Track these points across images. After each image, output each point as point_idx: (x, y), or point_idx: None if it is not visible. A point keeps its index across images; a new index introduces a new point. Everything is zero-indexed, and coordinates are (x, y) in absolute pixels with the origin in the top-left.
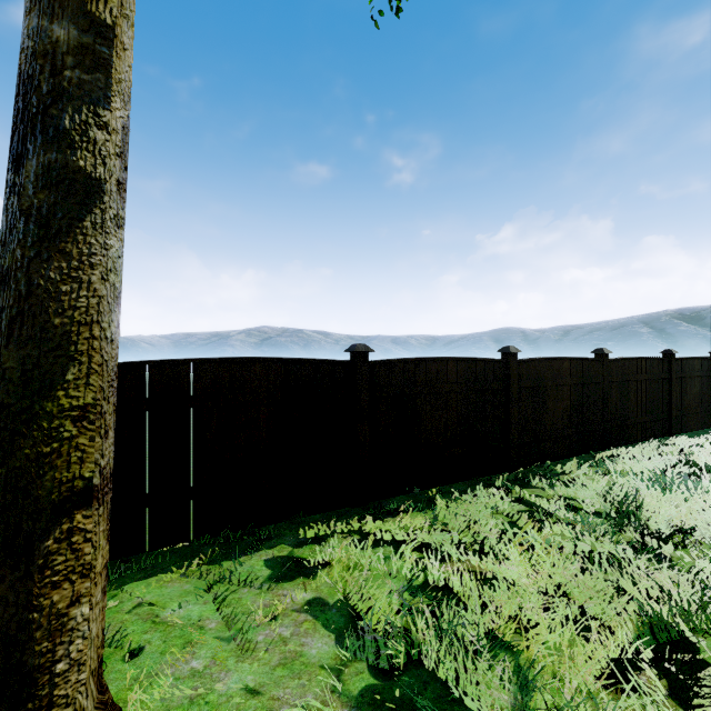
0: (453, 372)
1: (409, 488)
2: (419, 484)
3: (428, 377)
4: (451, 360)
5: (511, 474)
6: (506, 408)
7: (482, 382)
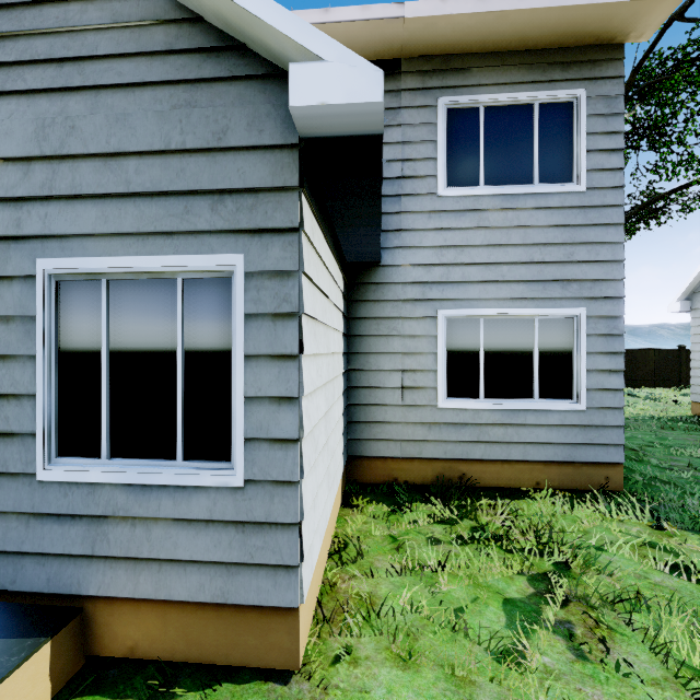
0: (652, 353)
1: (634, 388)
2: (638, 387)
3: (641, 354)
4: (651, 349)
5: (678, 388)
6: (679, 367)
7: (666, 357)
